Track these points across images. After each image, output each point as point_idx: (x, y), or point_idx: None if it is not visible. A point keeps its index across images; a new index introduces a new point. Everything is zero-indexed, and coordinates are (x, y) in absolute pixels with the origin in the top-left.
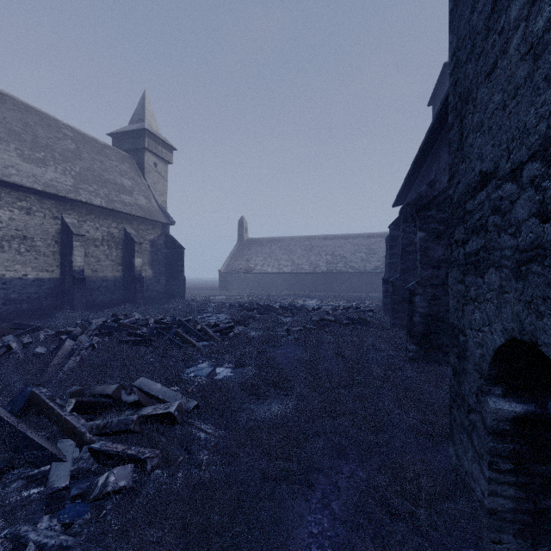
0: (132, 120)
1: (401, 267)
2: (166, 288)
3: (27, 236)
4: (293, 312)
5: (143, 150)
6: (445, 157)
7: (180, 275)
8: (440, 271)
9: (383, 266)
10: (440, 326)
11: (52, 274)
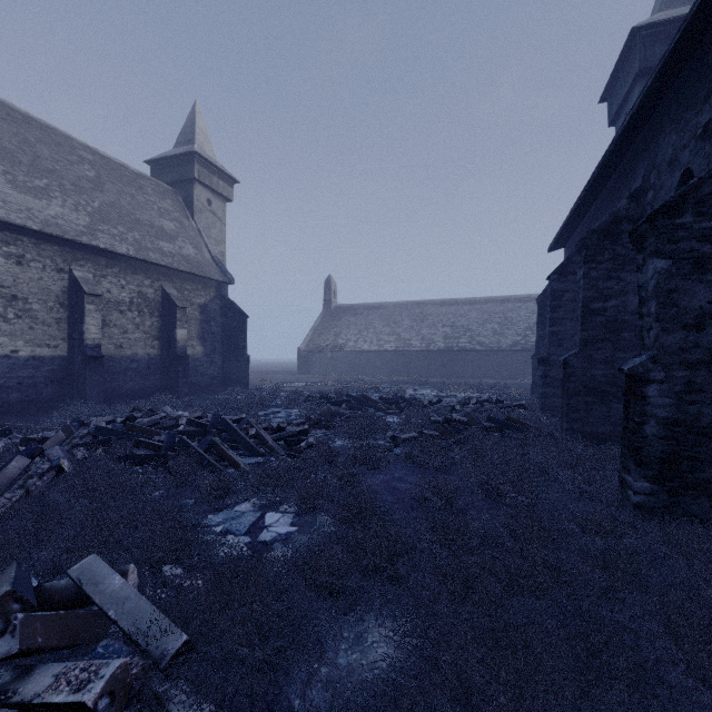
0: (178, 143)
1: (582, 336)
2: (223, 372)
3: (17, 295)
4: (400, 408)
5: (192, 181)
6: (673, 140)
7: (241, 354)
8: (703, 335)
9: (525, 341)
10: (703, 445)
11: (56, 350)
